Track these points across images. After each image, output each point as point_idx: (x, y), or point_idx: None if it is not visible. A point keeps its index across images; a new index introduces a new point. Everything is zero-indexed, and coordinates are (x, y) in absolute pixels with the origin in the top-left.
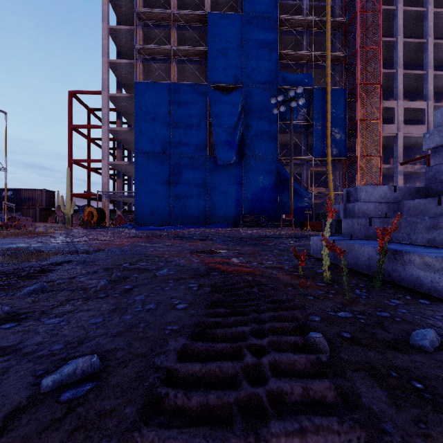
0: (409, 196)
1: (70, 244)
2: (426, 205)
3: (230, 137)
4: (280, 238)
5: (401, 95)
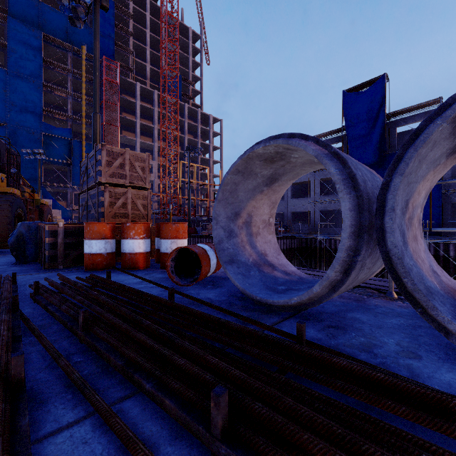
0: None
1: None
2: None
3: None
4: None
5: None
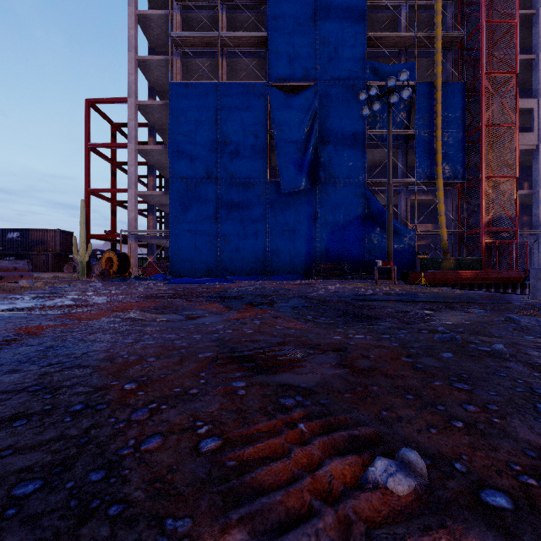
0: None
1: None
2: None
3: (299, 154)
4: (393, 301)
5: None
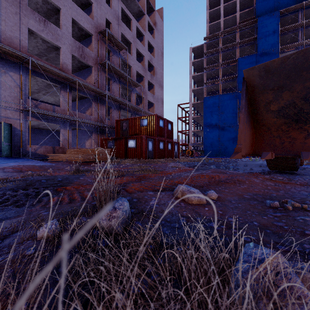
0: None
1: None
2: None
3: None
4: None
5: None
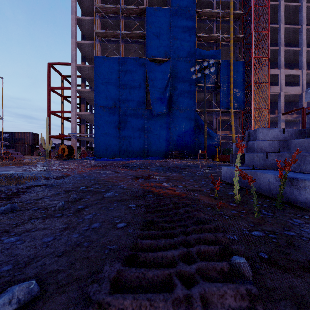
0: (294, 136)
1: (45, 171)
2: (309, 143)
3: (162, 95)
4: (198, 167)
5: (283, 65)
